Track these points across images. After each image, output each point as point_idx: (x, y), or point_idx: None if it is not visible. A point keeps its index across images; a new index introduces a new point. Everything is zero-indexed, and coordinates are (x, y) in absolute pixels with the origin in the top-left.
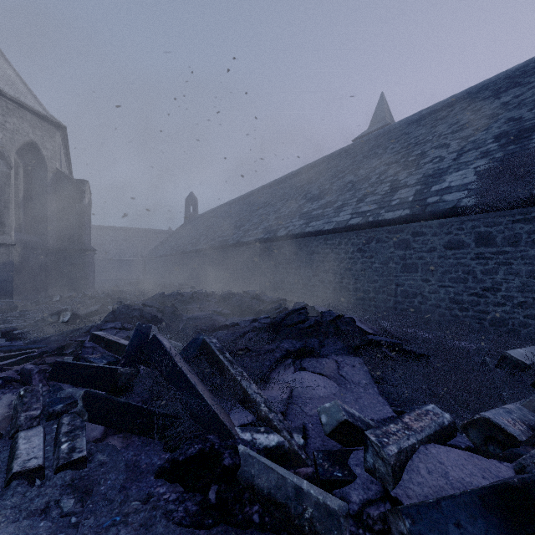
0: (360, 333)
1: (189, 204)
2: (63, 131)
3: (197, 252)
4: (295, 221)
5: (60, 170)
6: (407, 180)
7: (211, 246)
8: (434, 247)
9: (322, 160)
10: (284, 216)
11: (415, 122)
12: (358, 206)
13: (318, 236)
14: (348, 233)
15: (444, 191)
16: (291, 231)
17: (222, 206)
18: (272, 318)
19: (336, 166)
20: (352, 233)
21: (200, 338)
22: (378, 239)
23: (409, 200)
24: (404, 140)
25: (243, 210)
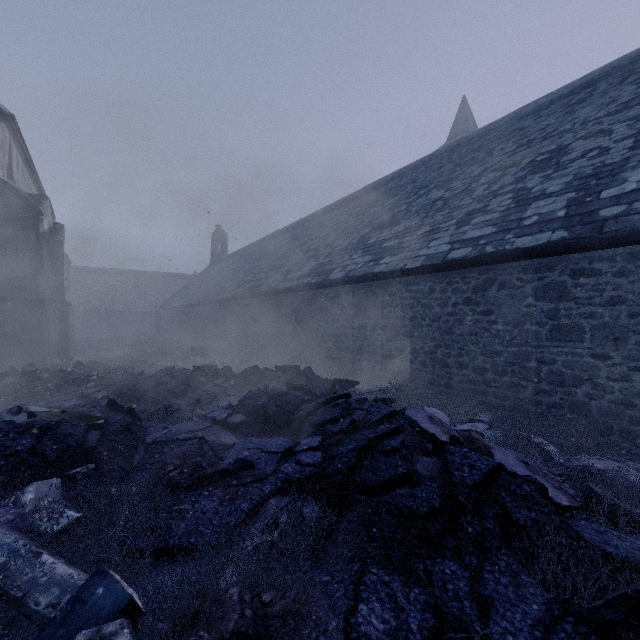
0: (570, 534)
1: (216, 241)
2: (10, 123)
3: (221, 303)
4: (357, 258)
5: (4, 179)
6: (544, 186)
7: (239, 294)
8: (619, 295)
9: (390, 177)
10: (340, 251)
11: (530, 114)
12: (460, 231)
13: (394, 278)
14: (446, 274)
15: (632, 196)
16: (351, 271)
17: (258, 243)
18: (325, 446)
19: (413, 182)
20: (453, 273)
21: (93, 596)
22: (502, 283)
23: (558, 215)
24: (519, 136)
25: (284, 246)
